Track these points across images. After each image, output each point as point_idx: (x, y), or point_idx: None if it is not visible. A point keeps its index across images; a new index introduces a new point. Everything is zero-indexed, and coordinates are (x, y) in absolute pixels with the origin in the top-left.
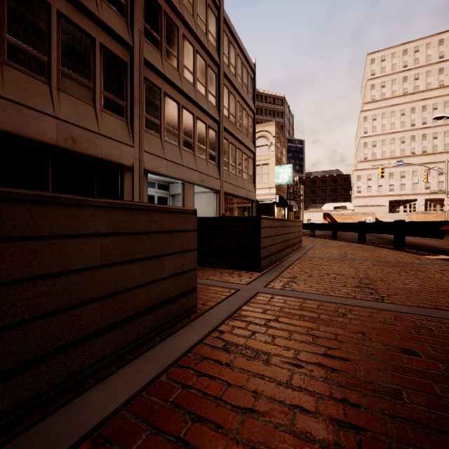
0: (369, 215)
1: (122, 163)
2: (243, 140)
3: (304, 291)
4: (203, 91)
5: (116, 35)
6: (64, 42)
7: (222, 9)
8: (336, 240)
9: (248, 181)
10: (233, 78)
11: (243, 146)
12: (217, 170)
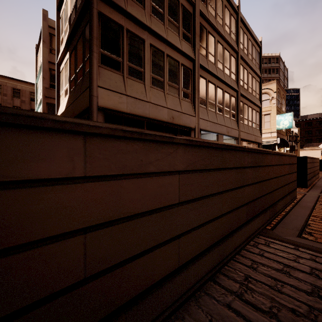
0: None
1: (190, 126)
2: (253, 100)
3: None
4: (228, 73)
5: (188, 56)
6: (168, 68)
7: (239, 13)
8: None
9: (255, 129)
10: (246, 58)
11: (252, 104)
12: (236, 123)
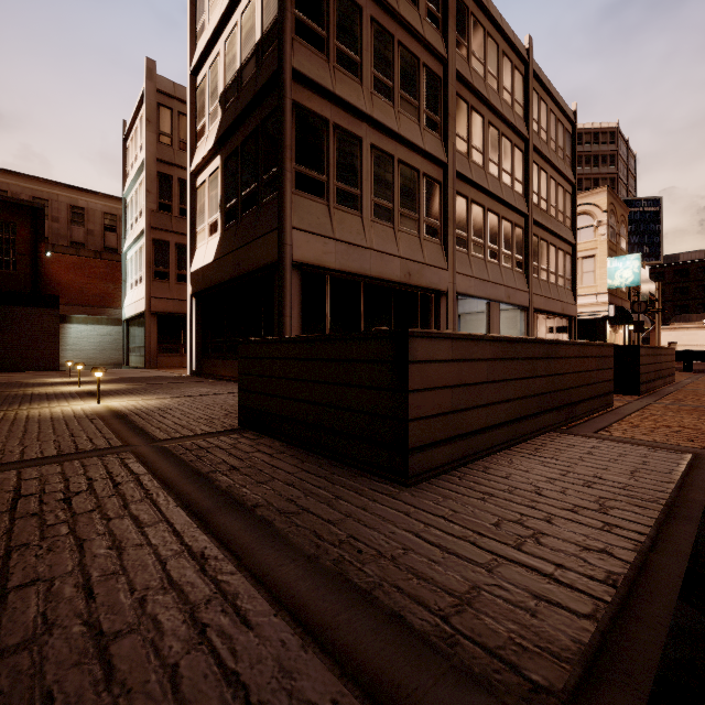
0: None
1: (440, 289)
2: (558, 231)
3: (694, 405)
4: (509, 181)
5: (435, 159)
6: (401, 185)
7: (531, 62)
8: None
9: (564, 289)
10: (544, 148)
11: (557, 239)
12: (525, 279)
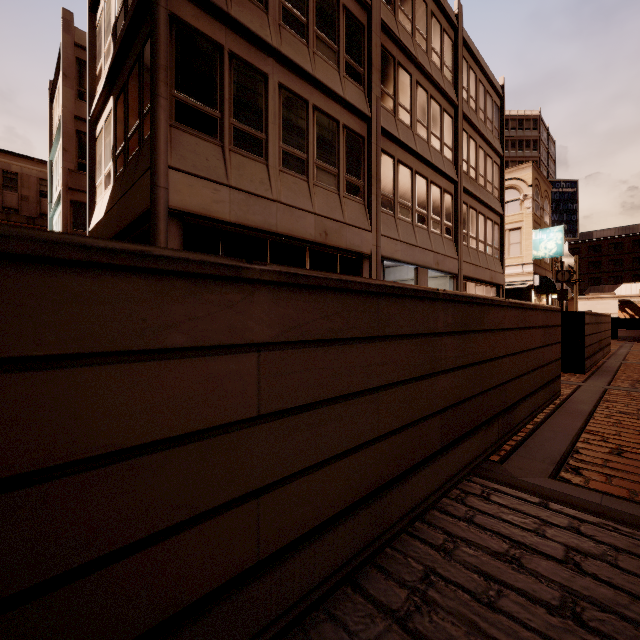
0: None
1: (362, 251)
2: (487, 200)
3: None
4: (438, 145)
5: (357, 110)
6: (317, 134)
7: (460, 28)
8: None
9: (492, 257)
10: (473, 117)
11: (485, 208)
12: (454, 246)
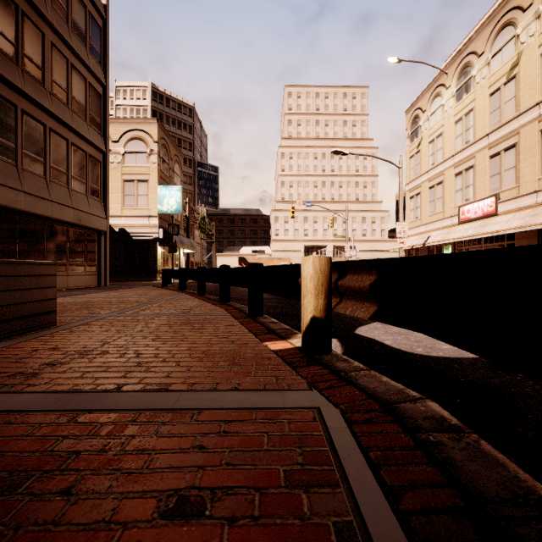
0: (285, 260)
1: None
2: (70, 121)
3: None
4: None
5: None
6: None
7: None
8: (195, 298)
9: (86, 196)
10: None
11: (70, 131)
12: None
